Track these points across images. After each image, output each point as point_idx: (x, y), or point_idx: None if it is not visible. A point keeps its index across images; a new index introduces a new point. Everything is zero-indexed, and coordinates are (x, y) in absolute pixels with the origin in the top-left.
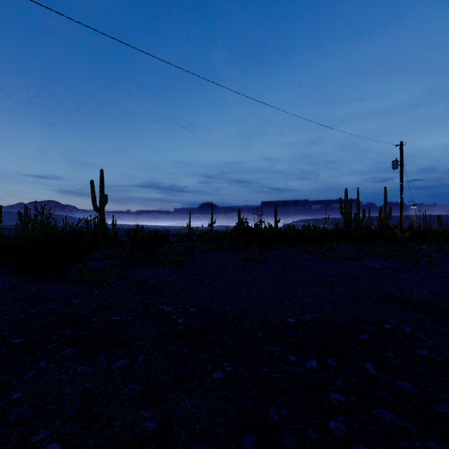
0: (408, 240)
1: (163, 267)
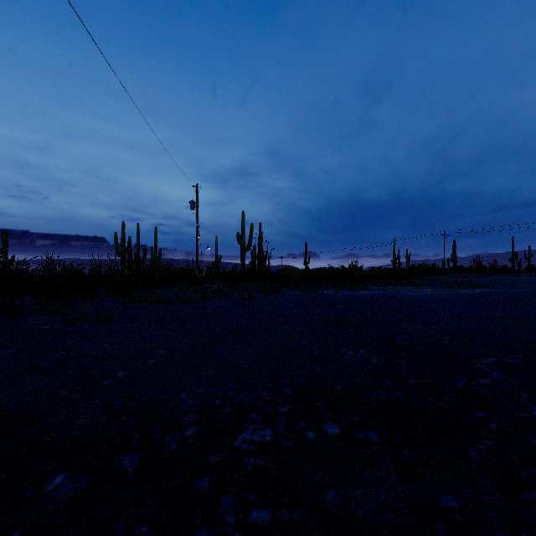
0: (206, 281)
1: None
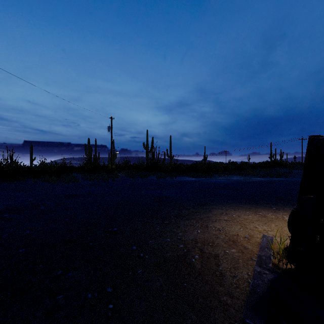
0: (114, 170)
1: None
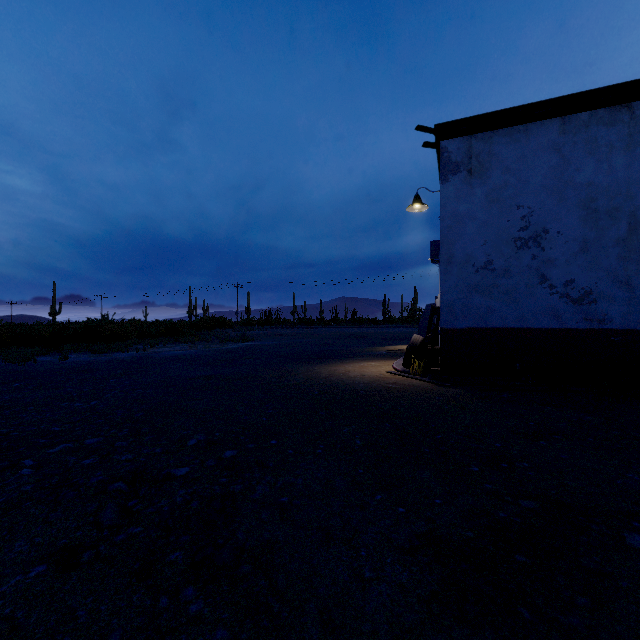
0: None
1: None
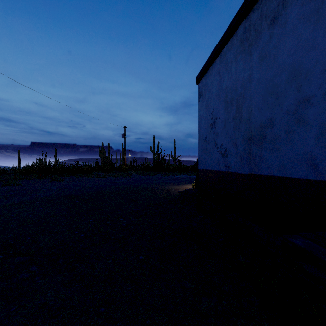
0: (127, 170)
1: (3, 187)
